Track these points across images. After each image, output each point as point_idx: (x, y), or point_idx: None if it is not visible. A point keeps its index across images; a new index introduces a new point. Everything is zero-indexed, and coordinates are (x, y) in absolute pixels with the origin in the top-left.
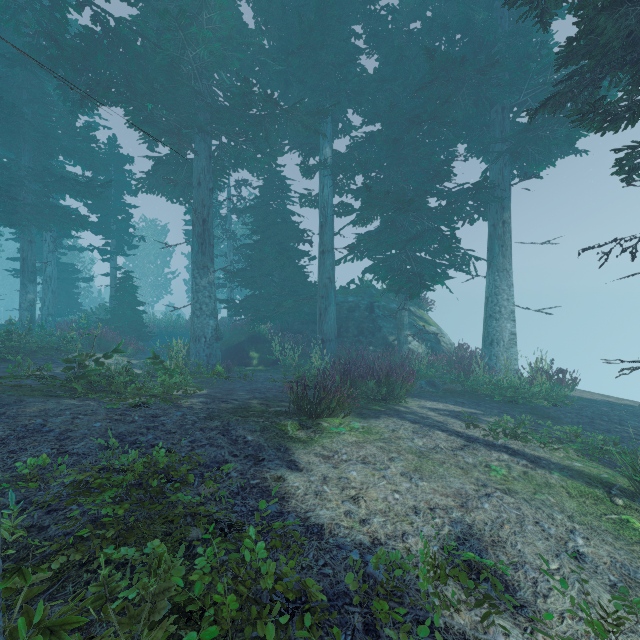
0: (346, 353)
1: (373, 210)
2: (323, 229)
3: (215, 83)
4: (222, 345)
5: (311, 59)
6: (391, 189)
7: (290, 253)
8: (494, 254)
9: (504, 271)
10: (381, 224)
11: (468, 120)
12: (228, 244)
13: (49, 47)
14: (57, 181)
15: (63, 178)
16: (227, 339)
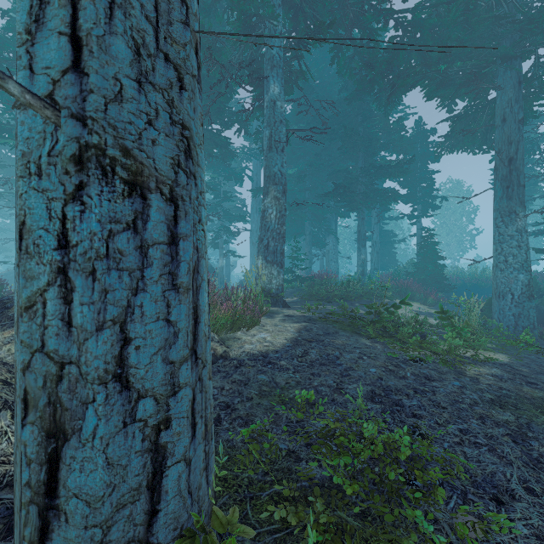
0: None
1: None
2: None
3: None
4: (540, 304)
5: None
6: None
7: None
8: None
9: None
10: None
11: None
12: None
13: (368, 74)
14: (377, 171)
15: (380, 167)
16: None
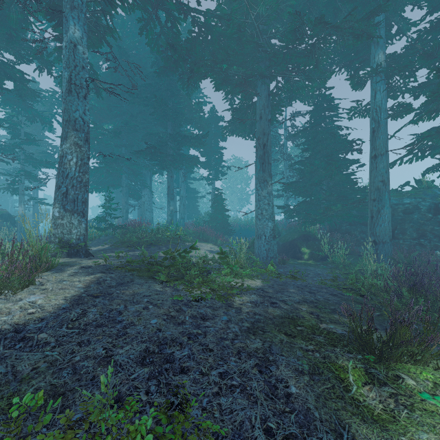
0: (403, 256)
1: None
2: (375, 134)
3: (272, 34)
4: (279, 241)
5: None
6: None
7: (338, 163)
8: None
9: None
10: None
11: None
12: (285, 164)
13: (173, 55)
14: (182, 139)
15: (185, 136)
16: (283, 236)
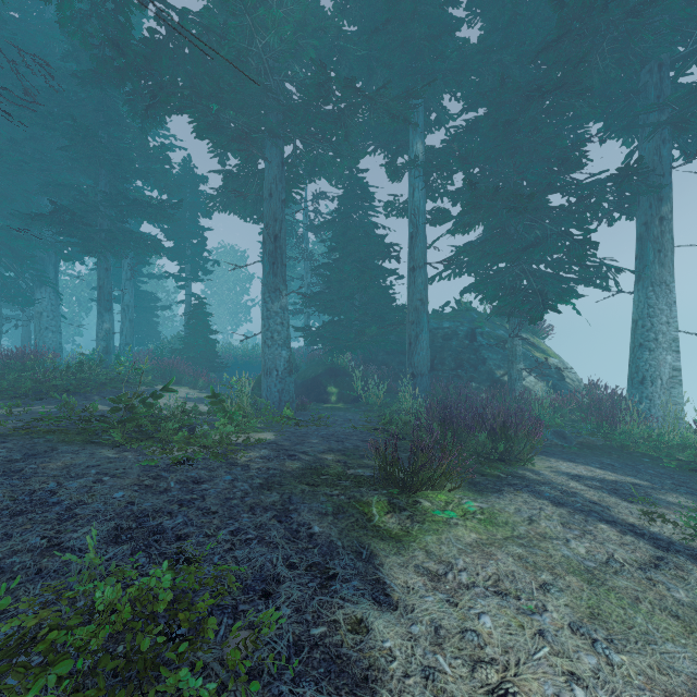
0: (441, 390)
1: (477, 213)
2: (413, 241)
3: (287, 77)
4: (297, 378)
5: (399, 35)
6: (499, 188)
7: (374, 272)
8: (646, 262)
9: (662, 285)
10: (485, 233)
11: (607, 88)
12: (305, 265)
13: (115, 57)
14: (130, 205)
15: (136, 201)
16: (303, 371)
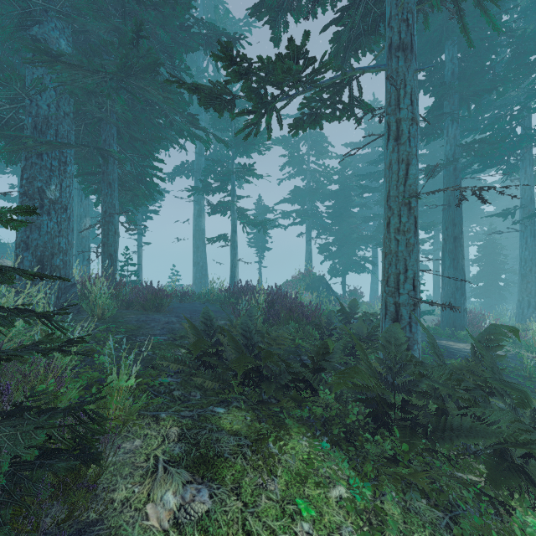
0: None
1: None
2: None
3: None
4: None
5: None
6: None
7: None
8: None
9: None
10: None
11: None
12: None
13: None
14: None
15: None
16: None
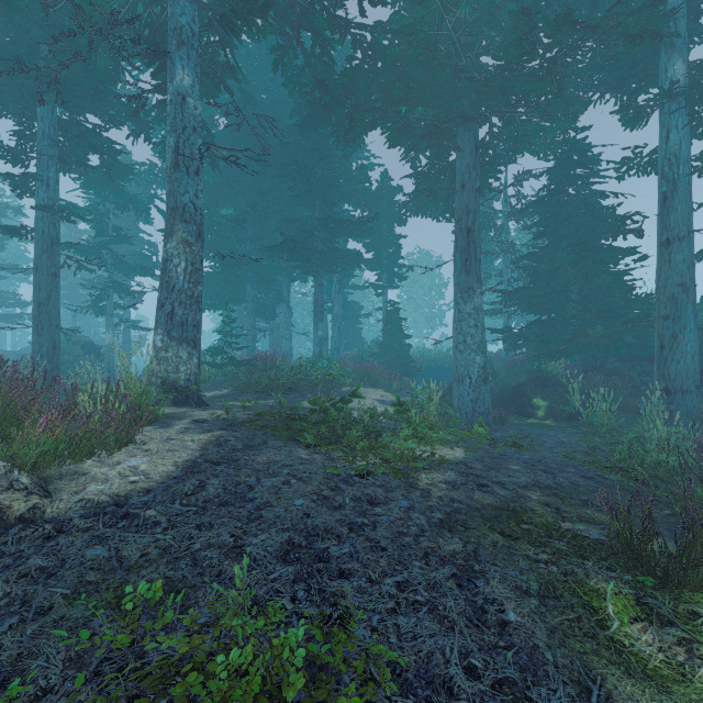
0: None
1: None
2: (667, 203)
3: (482, 48)
4: (495, 386)
5: None
6: None
7: (599, 255)
8: None
9: None
10: None
11: None
12: (504, 259)
13: (323, 97)
14: (337, 226)
15: (341, 221)
16: (501, 379)
